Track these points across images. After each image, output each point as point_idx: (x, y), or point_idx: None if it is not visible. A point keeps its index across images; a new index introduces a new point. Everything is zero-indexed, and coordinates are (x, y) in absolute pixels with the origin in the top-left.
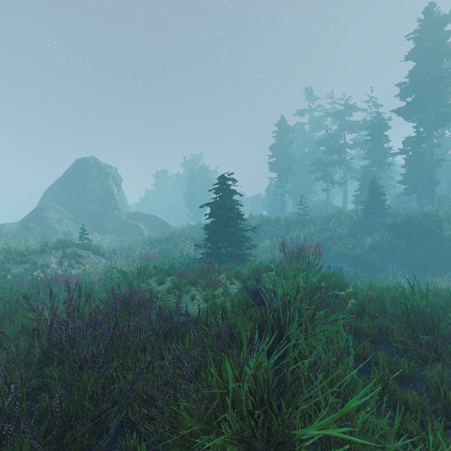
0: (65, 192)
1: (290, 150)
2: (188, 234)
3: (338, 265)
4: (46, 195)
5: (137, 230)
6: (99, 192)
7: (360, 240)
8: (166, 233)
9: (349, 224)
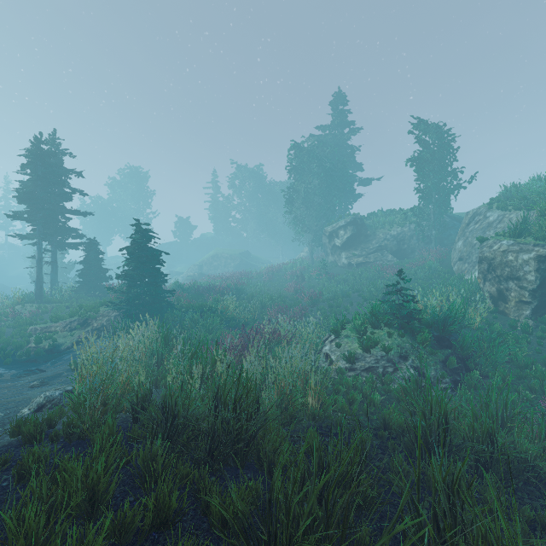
0: None
1: None
2: None
3: None
4: None
5: None
6: None
7: None
8: None
9: None
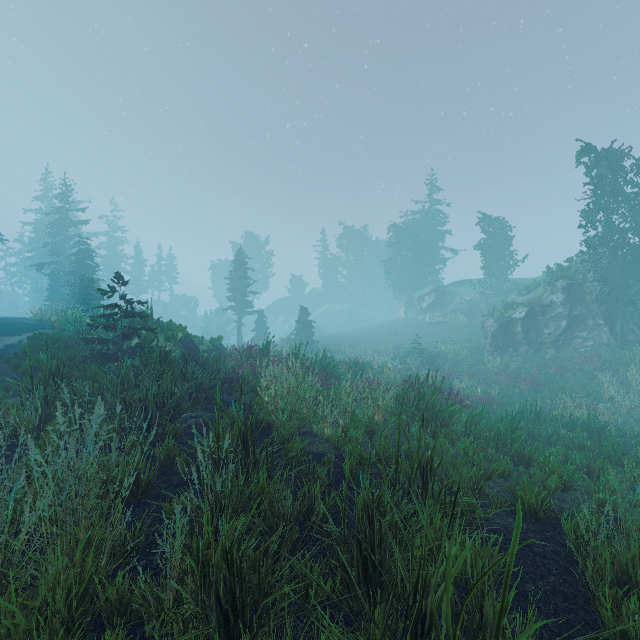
0: None
1: None
2: None
3: None
4: None
5: None
6: None
7: None
8: None
9: None
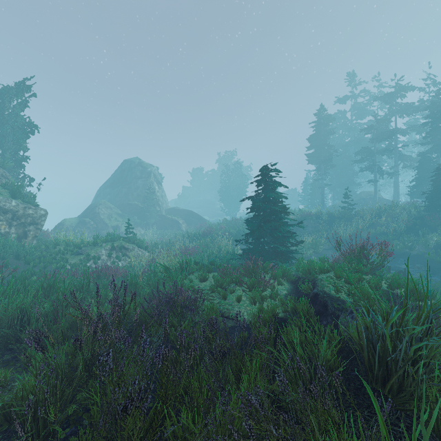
0: (114, 190)
1: (330, 140)
2: (224, 229)
3: (396, 265)
4: (99, 193)
5: (175, 224)
6: (142, 190)
7: (422, 237)
8: (203, 228)
9: (406, 218)
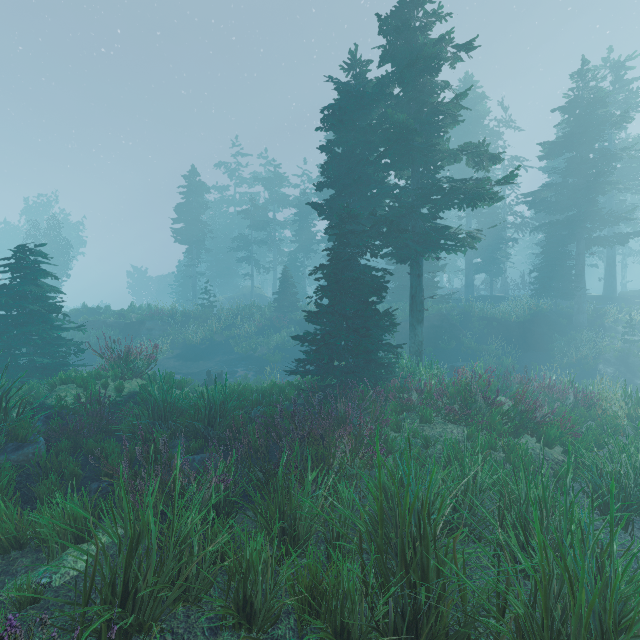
0: None
1: (210, 216)
2: None
3: (234, 369)
4: None
5: None
6: None
7: (267, 338)
8: None
9: (259, 319)
